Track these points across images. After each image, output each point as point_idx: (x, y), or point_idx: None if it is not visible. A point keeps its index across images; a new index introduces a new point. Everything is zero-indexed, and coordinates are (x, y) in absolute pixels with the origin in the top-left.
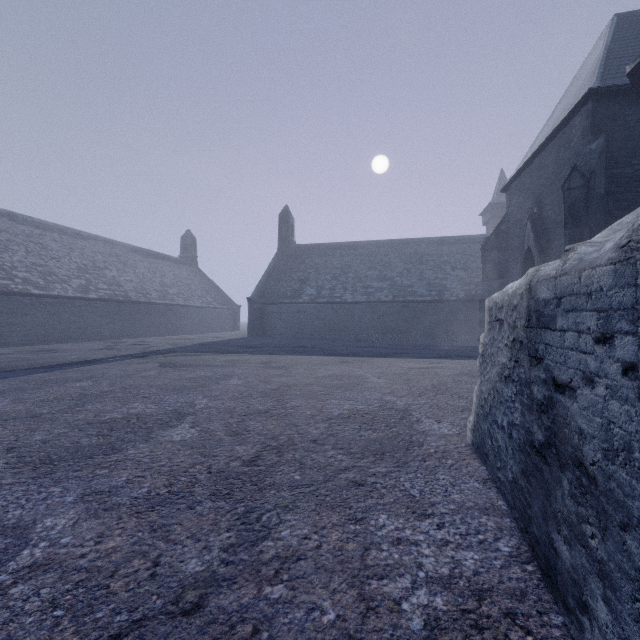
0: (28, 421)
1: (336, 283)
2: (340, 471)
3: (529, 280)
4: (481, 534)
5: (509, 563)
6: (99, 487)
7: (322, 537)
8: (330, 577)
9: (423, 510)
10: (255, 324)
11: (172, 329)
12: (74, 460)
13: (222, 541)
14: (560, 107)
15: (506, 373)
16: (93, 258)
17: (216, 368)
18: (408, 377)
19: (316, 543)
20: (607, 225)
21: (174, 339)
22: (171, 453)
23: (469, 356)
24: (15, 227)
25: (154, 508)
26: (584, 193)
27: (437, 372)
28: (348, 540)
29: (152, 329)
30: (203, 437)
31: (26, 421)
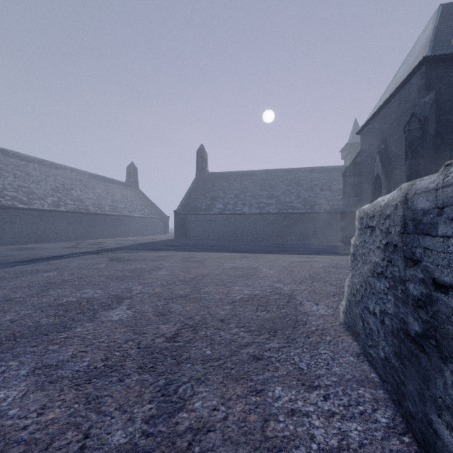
0: (3, 304)
1: (237, 200)
2: (242, 346)
3: (404, 193)
4: (361, 405)
5: (388, 434)
6: (49, 361)
7: (228, 408)
8: (235, 449)
9: (311, 382)
10: (179, 229)
11: (120, 233)
12: (33, 337)
13: (144, 412)
14: (400, 72)
15: (378, 270)
16: (63, 182)
17: (150, 262)
18: (291, 269)
19: (223, 414)
20: (436, 157)
21: (121, 240)
22: (110, 331)
23: (334, 253)
24: (6, 159)
25: (91, 381)
26: (420, 133)
27: (312, 265)
28: (250, 411)
29: (105, 233)
30: (136, 317)
31: (2, 304)
